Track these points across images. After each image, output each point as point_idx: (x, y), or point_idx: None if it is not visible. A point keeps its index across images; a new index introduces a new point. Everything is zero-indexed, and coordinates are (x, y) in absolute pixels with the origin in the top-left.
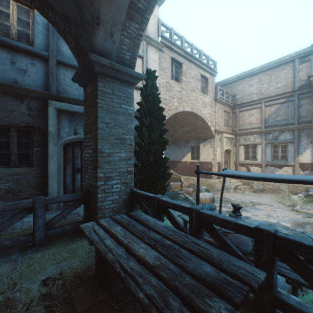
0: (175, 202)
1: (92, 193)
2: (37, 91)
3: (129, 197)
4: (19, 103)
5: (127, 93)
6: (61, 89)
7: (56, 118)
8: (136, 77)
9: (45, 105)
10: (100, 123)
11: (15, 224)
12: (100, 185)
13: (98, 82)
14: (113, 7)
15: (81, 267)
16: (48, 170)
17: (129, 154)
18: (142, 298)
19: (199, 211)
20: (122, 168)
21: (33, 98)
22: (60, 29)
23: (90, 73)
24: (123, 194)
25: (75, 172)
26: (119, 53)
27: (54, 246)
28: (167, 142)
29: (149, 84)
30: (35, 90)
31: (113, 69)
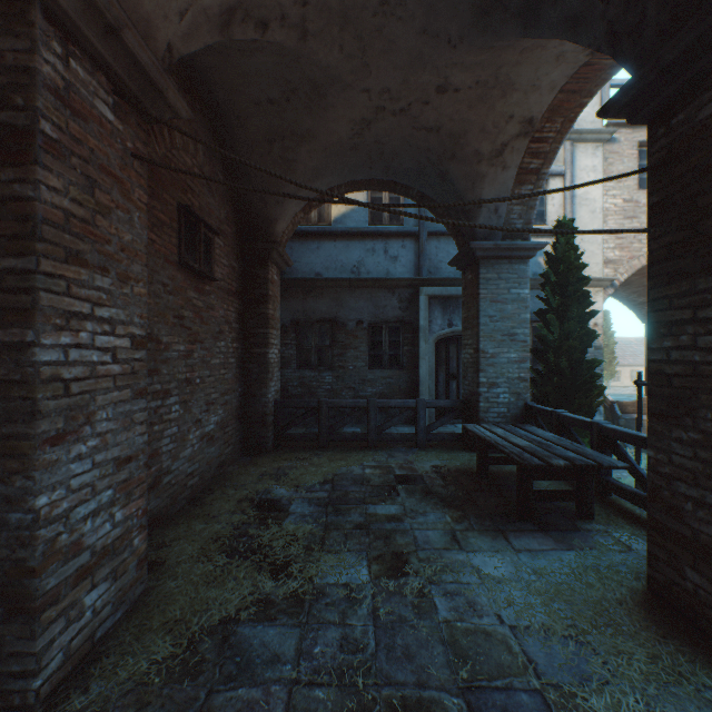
0: (577, 417)
1: (473, 402)
2: (408, 278)
3: (521, 414)
4: (390, 297)
5: (519, 271)
6: (432, 269)
7: (427, 307)
8: (532, 248)
9: (415, 294)
10: (483, 318)
11: (392, 431)
12: (483, 392)
13: (479, 270)
14: (497, 184)
15: (463, 467)
16: (418, 374)
17: (521, 355)
18: (505, 451)
19: (601, 424)
20: (512, 374)
21: (403, 287)
22: (437, 214)
23: (471, 260)
24: (513, 408)
25: (449, 380)
26: (506, 225)
27: (434, 450)
28: (592, 333)
29: (559, 244)
30: (406, 278)
31: (498, 249)
